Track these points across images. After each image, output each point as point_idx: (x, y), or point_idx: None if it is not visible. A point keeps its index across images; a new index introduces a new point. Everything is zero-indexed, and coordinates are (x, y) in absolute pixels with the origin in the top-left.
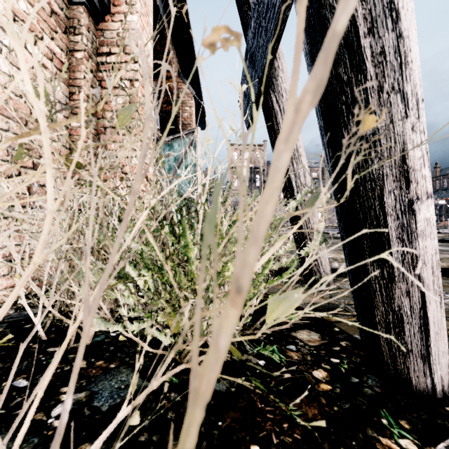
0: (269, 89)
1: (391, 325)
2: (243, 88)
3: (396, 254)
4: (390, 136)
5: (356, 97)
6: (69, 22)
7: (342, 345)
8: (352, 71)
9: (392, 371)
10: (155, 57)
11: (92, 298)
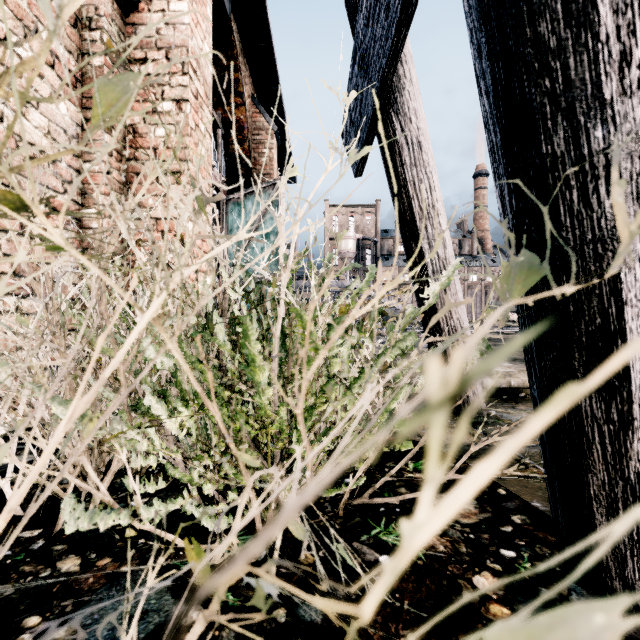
0: (390, 110)
1: (620, 505)
2: (350, 97)
3: (637, 378)
4: (639, 153)
5: (573, 78)
6: (81, 11)
7: (515, 522)
8: (568, 27)
9: (616, 582)
10: (218, 74)
11: (24, 492)
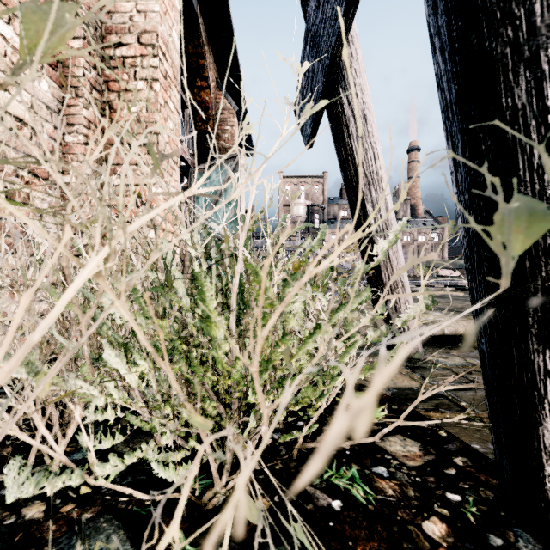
0: (338, 86)
1: None
2: (303, 68)
3: None
4: None
5: (538, 25)
6: None
7: (457, 465)
8: None
9: None
10: (186, 61)
11: None
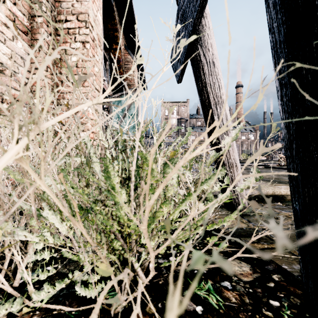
0: (197, 44)
1: None
2: (177, 28)
3: None
4: None
5: None
6: None
7: (275, 280)
8: None
9: None
10: (107, 33)
11: None
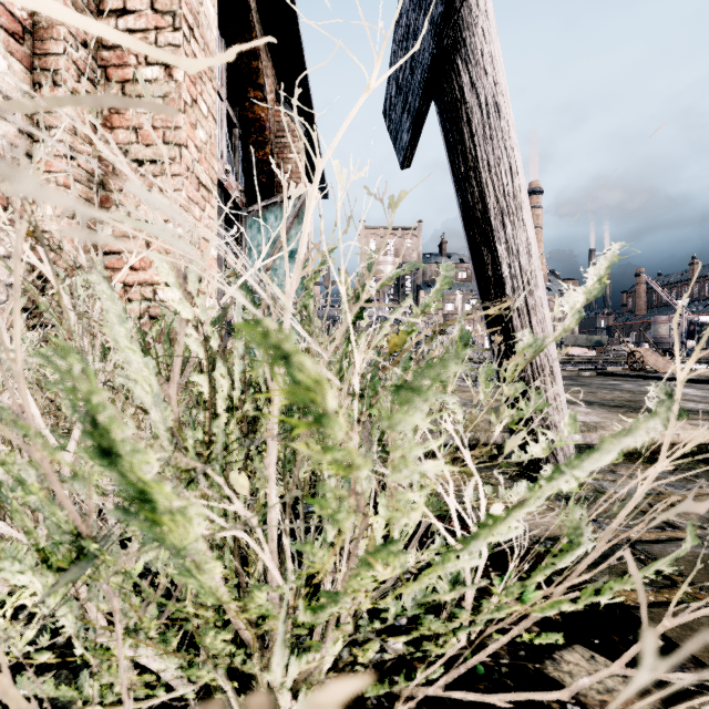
0: (456, 56)
1: None
2: None
3: None
4: None
5: None
6: None
7: None
8: None
9: None
10: (234, 63)
11: None
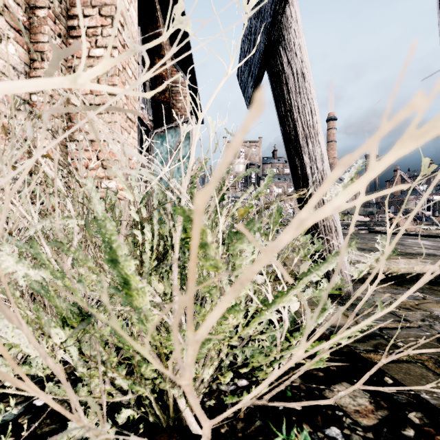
0: (279, 46)
1: None
2: (250, 4)
3: None
4: None
5: None
6: None
7: (413, 423)
8: None
9: None
10: (146, 42)
11: None
